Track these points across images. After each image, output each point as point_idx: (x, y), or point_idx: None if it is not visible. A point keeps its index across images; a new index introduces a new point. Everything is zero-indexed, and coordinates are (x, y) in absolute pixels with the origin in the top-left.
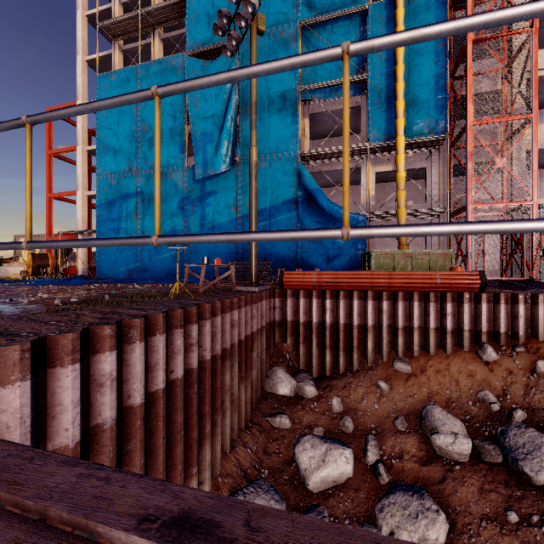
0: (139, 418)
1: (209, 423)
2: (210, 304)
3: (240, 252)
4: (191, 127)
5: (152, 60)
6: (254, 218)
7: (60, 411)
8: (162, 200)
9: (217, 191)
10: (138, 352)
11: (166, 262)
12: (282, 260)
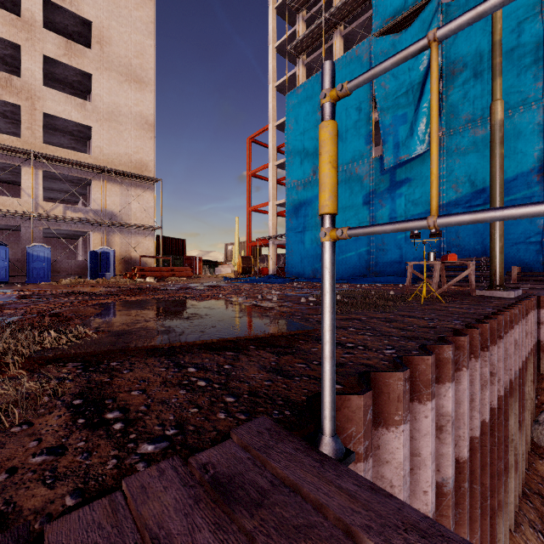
0: (465, 479)
1: (502, 487)
2: (502, 316)
3: (443, 248)
4: (379, 113)
5: (336, 60)
6: (499, 197)
7: (417, 464)
8: (346, 198)
9: (411, 178)
10: (465, 384)
11: (350, 261)
12: (514, 255)
